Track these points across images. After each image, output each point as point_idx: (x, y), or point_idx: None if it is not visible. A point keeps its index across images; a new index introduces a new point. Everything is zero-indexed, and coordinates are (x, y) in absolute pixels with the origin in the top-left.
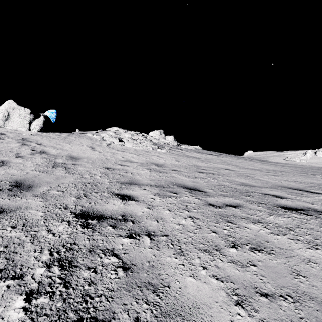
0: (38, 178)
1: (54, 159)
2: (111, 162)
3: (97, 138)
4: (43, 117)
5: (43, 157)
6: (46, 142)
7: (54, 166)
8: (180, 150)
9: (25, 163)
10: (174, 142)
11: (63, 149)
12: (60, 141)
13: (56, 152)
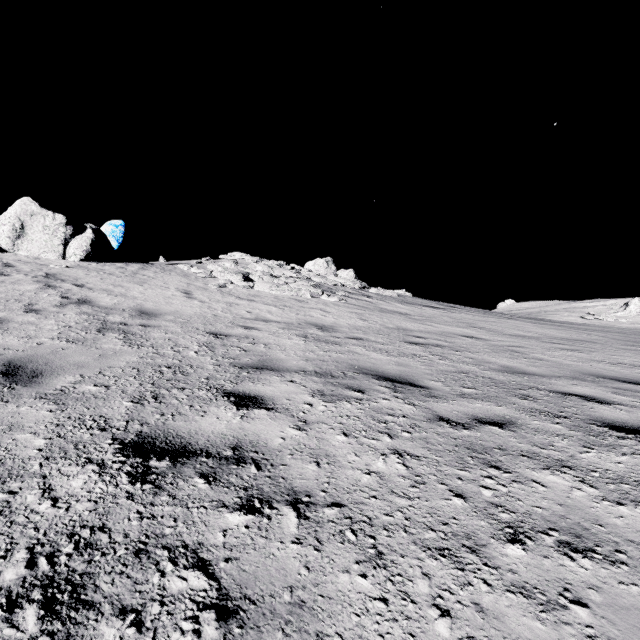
0: (60, 356)
1: (105, 315)
2: (224, 321)
3: (200, 274)
4: (91, 232)
5: (81, 311)
6: (95, 280)
7: (102, 329)
8: (369, 298)
9: (41, 324)
10: (355, 282)
11: (127, 294)
12: (122, 280)
13: (112, 302)
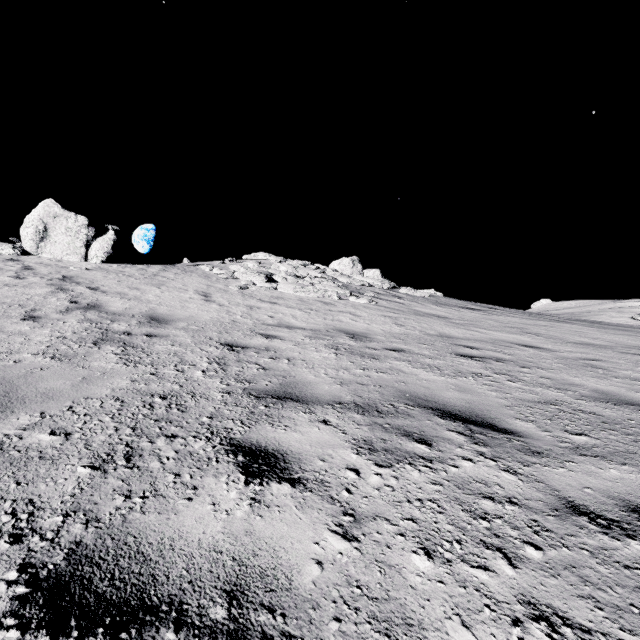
0: (32, 379)
1: (110, 322)
2: (242, 328)
3: (221, 275)
4: (112, 233)
5: (85, 317)
6: (111, 283)
7: (99, 341)
8: (400, 299)
9: (32, 335)
10: (383, 282)
11: (142, 298)
12: (140, 282)
13: (123, 306)
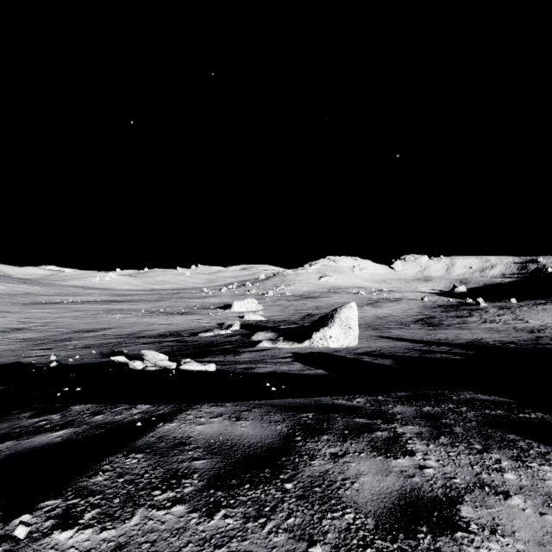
0: None
1: None
2: None
3: None
4: None
5: None
6: None
7: None
8: None
9: None
10: None
11: None
12: None
13: None
